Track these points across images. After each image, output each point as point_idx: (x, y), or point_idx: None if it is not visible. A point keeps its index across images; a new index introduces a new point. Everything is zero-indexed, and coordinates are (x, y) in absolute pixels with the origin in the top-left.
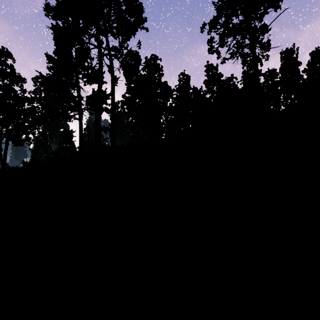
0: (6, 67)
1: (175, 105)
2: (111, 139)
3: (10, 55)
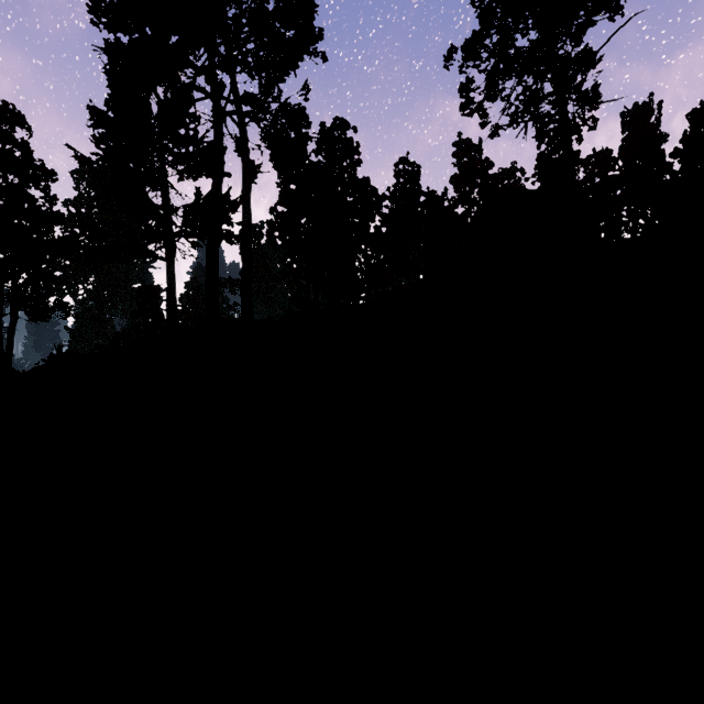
0: (13, 146)
1: (387, 230)
2: (242, 305)
3: (21, 120)
